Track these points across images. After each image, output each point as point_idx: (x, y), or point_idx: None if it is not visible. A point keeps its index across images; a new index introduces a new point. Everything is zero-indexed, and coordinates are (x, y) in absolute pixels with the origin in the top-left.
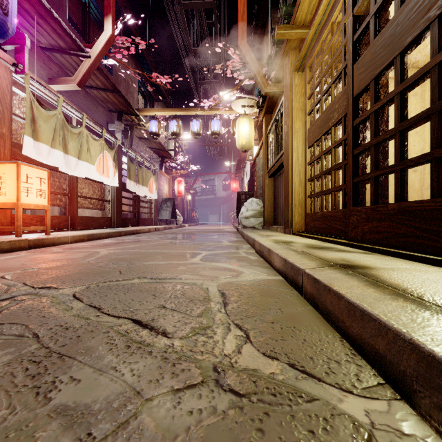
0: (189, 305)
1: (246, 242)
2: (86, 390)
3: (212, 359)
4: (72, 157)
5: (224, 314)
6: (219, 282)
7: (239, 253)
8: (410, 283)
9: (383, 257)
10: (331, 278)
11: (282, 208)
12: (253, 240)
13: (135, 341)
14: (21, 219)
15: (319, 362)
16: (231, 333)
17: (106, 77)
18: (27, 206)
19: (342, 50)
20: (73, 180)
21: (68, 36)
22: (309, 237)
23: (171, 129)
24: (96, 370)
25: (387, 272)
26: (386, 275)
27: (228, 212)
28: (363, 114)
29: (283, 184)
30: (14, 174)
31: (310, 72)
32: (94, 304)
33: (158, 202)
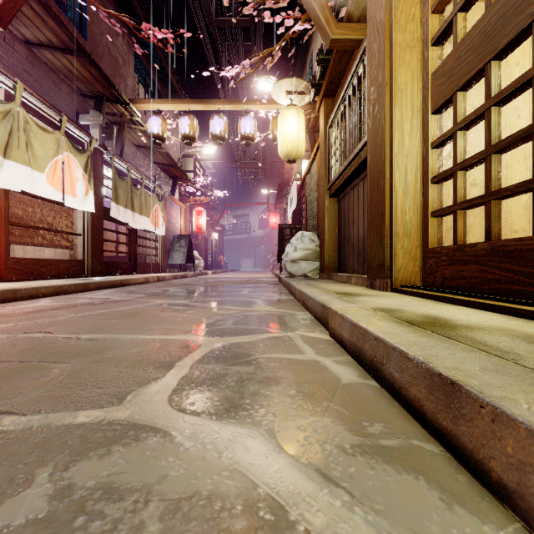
0: None
1: (300, 303)
2: None
3: None
4: None
5: None
6: None
7: (296, 344)
8: None
9: None
10: None
11: (356, 245)
12: (320, 306)
13: None
14: None
15: None
16: None
17: (57, 20)
18: None
19: None
20: None
21: None
22: (456, 302)
23: (181, 130)
24: None
25: None
26: None
27: (265, 255)
28: None
29: (359, 204)
30: None
31: None
32: None
33: (168, 239)
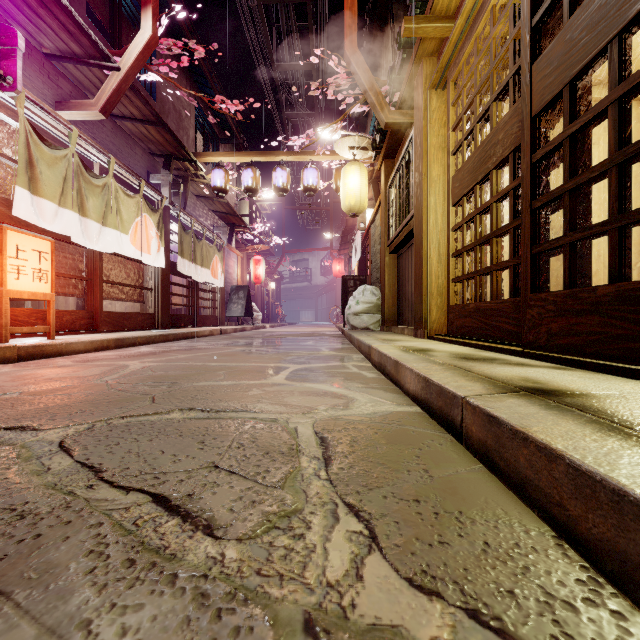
0: (262, 463)
1: (357, 350)
2: None
3: (301, 597)
4: (93, 221)
5: (326, 482)
6: (315, 418)
7: (348, 367)
8: None
9: (592, 376)
10: (522, 415)
11: (410, 300)
12: (368, 347)
13: (147, 548)
14: (7, 314)
15: (530, 604)
16: (340, 527)
17: (144, 101)
18: (18, 295)
19: (510, 47)
20: (95, 257)
21: (85, 35)
22: (456, 343)
23: (244, 182)
24: (43, 632)
25: (619, 403)
26: (621, 409)
27: (328, 307)
28: (550, 143)
29: (412, 263)
30: None
31: (455, 89)
32: (90, 462)
33: (225, 291)
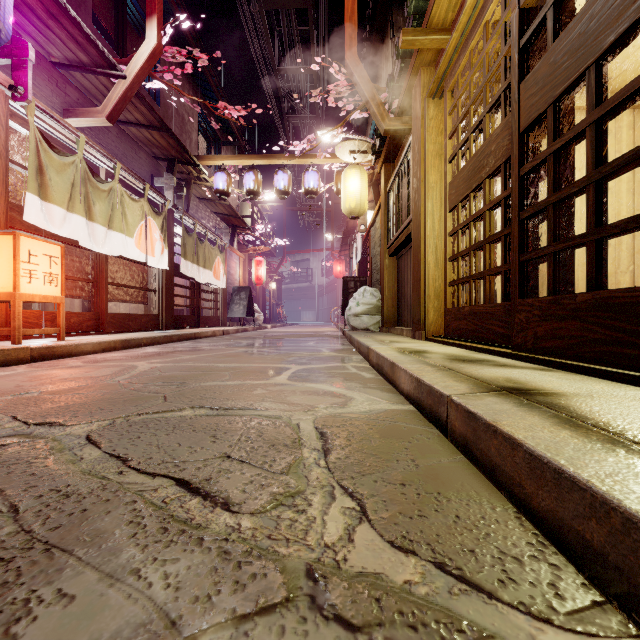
0: (269, 454)
1: (357, 351)
2: (82, 618)
3: (304, 554)
4: (100, 225)
5: (325, 469)
6: (316, 415)
7: (347, 367)
8: (627, 421)
9: (570, 376)
10: (496, 412)
11: (409, 302)
12: (367, 349)
13: (176, 519)
14: (20, 317)
15: (486, 559)
16: (336, 505)
17: (149, 107)
18: (30, 298)
19: (501, 63)
20: (101, 260)
21: (93, 45)
22: (451, 345)
23: (246, 185)
24: (104, 576)
25: (584, 401)
26: (583, 406)
27: (329, 307)
28: (536, 158)
29: (411, 266)
30: (10, 250)
31: (452, 99)
32: (117, 453)
33: (227, 292)
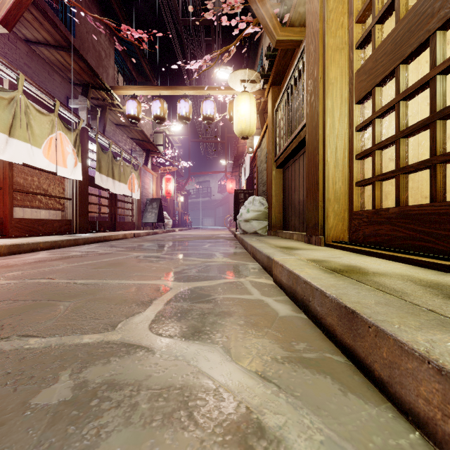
0: None
1: (251, 256)
2: None
3: None
4: None
5: None
6: None
7: (246, 287)
8: None
9: None
10: None
11: (297, 207)
12: (266, 258)
13: None
14: None
15: None
16: None
17: (52, 23)
18: None
19: None
20: (4, 167)
21: None
22: (373, 255)
23: (154, 111)
24: None
25: None
26: None
27: (223, 215)
28: None
29: (300, 174)
30: None
31: None
32: None
33: (142, 202)
